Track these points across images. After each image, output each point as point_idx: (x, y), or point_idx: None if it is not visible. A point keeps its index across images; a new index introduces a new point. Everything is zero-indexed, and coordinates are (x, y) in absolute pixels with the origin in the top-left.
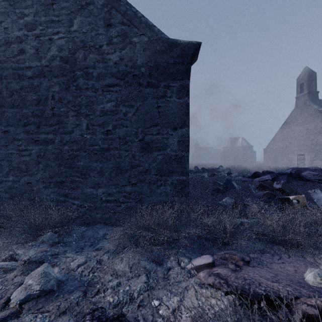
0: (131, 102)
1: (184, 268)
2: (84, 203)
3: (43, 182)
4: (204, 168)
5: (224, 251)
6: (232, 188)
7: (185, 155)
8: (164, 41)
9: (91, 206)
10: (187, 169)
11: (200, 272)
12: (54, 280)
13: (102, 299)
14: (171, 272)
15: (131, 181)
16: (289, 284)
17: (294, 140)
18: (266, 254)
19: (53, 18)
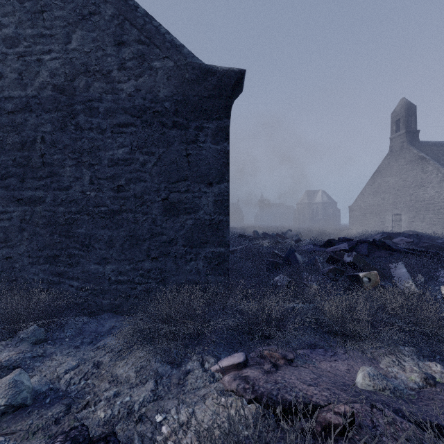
0: (150, 149)
1: (208, 370)
2: (87, 285)
3: (29, 257)
4: (265, 234)
5: (265, 346)
6: (294, 262)
7: (224, 220)
8: (195, 67)
9: (96, 289)
10: (227, 238)
11: (226, 375)
12: (27, 392)
13: (91, 414)
14: (189, 377)
15: (151, 254)
16: (329, 387)
17: (388, 194)
18: (318, 350)
19: (42, 32)
